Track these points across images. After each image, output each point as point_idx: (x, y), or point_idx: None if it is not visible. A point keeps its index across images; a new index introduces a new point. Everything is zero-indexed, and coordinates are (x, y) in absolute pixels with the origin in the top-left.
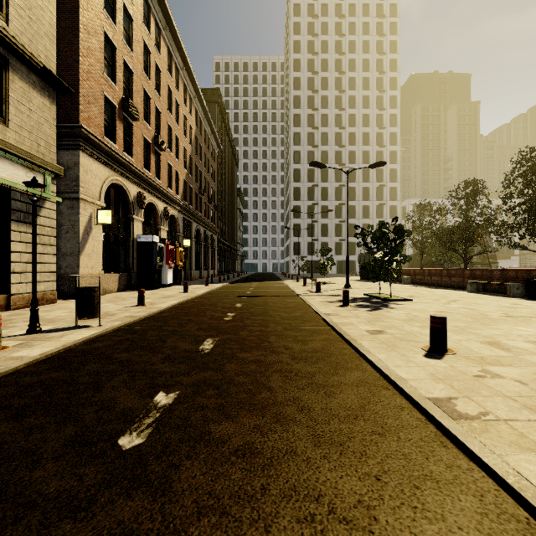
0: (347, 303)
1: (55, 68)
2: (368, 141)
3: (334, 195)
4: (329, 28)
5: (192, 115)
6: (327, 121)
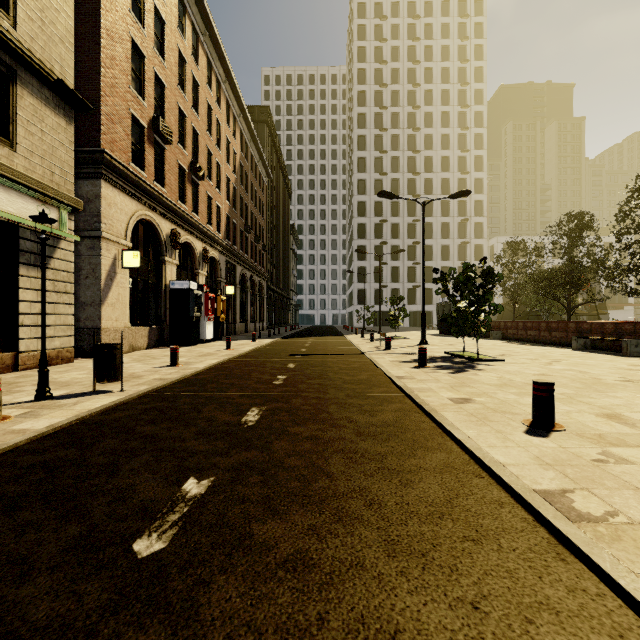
0: (425, 364)
1: (72, 81)
2: (447, 166)
3: (407, 232)
4: (401, 31)
5: (236, 137)
6: (399, 144)
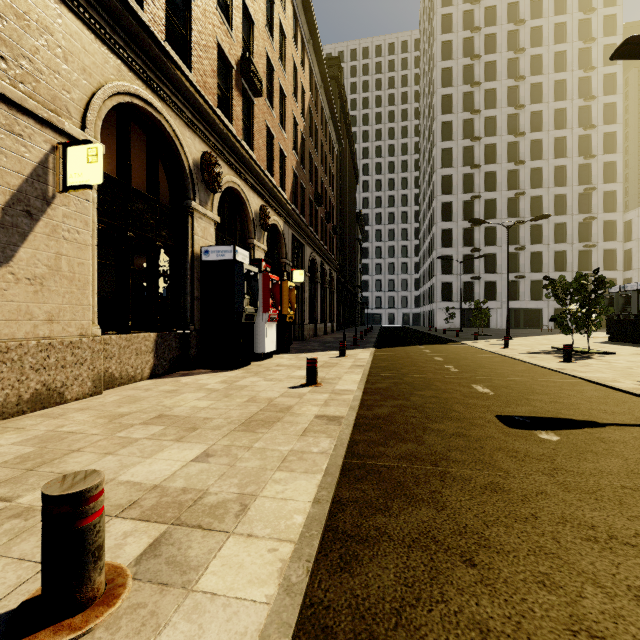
0: None
1: None
2: (563, 122)
3: (506, 210)
4: None
5: (304, 69)
6: (495, 100)
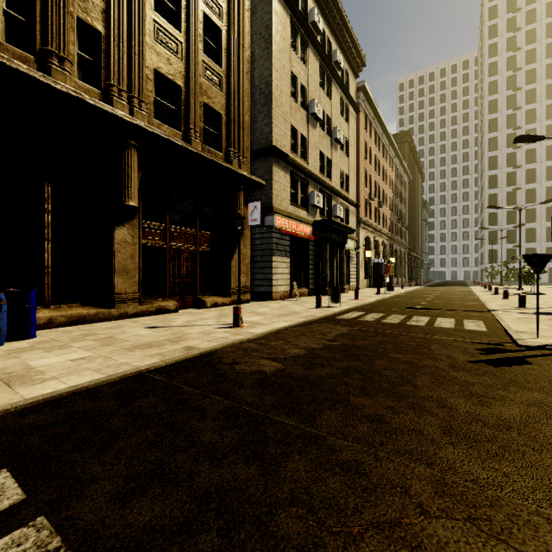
0: (497, 293)
1: (355, 199)
2: None
3: (545, 196)
4: (537, 13)
5: (393, 170)
6: (535, 116)
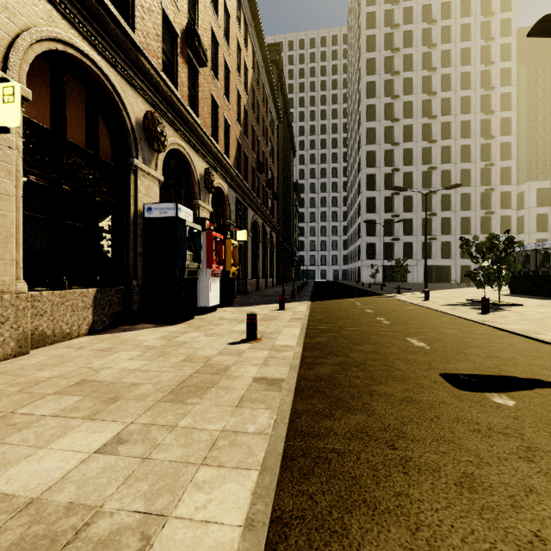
0: None
1: None
2: (468, 107)
3: (421, 181)
4: None
5: (247, 49)
6: (411, 87)
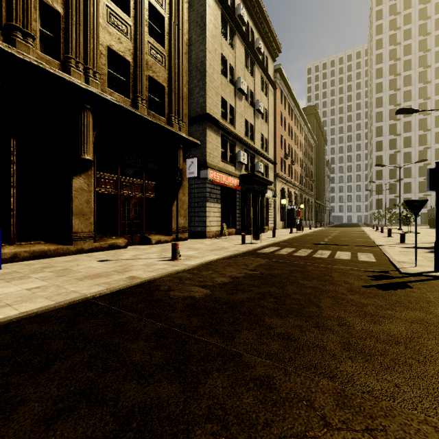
0: (382, 232)
1: (273, 158)
2: None
3: (418, 157)
4: (412, 16)
5: (302, 136)
6: (410, 96)
